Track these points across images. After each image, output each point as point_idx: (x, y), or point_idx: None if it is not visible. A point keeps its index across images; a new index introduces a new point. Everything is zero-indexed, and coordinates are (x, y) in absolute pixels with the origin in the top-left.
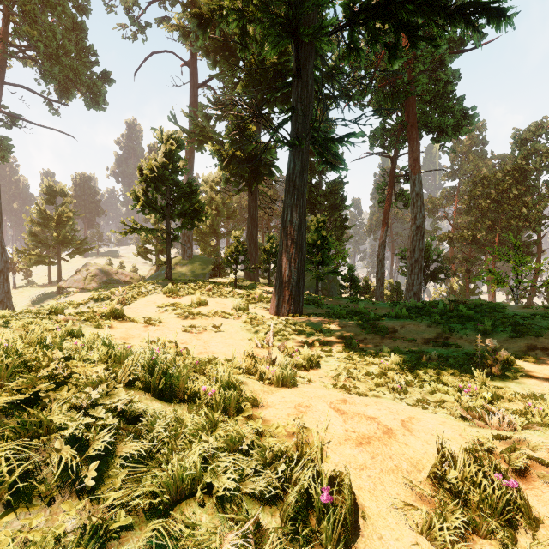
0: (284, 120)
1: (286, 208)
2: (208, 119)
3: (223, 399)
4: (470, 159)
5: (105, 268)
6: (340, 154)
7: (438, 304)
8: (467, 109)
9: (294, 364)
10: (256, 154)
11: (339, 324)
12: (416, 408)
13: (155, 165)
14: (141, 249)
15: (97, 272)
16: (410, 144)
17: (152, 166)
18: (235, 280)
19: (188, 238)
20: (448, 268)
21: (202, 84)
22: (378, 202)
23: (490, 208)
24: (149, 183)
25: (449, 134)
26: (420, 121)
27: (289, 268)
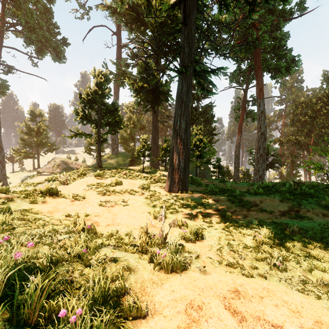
0: (175, 55)
1: (176, 117)
2: (127, 67)
3: (89, 327)
4: (293, 91)
5: (66, 160)
6: (211, 88)
7: (283, 184)
8: (294, 56)
9: (183, 237)
10: (157, 86)
11: (214, 199)
12: (310, 298)
13: (90, 91)
14: (87, 148)
15: (60, 162)
16: (257, 79)
17: (87, 92)
18: (143, 168)
19: (115, 142)
20: (281, 160)
21: (124, 45)
22: (235, 118)
23: (307, 122)
24: (86, 103)
25: (283, 72)
26: (263, 64)
27: (178, 159)
